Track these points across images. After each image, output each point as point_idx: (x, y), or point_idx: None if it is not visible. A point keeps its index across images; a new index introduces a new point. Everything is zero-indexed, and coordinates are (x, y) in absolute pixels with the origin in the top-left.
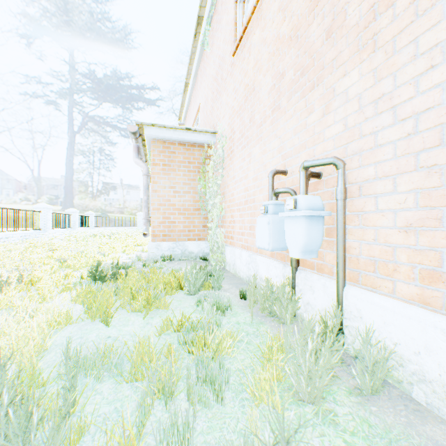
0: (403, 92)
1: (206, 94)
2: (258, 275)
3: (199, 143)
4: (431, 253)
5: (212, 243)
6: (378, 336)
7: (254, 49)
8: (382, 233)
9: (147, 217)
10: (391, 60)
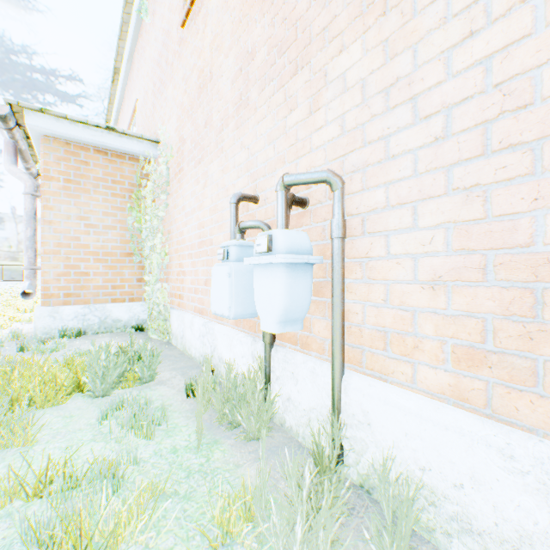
0: (430, 73)
1: (146, 86)
2: (217, 354)
3: (132, 155)
4: (472, 321)
5: (151, 305)
6: (397, 456)
7: (212, 17)
8: (398, 291)
9: (33, 266)
10: (411, 26)
